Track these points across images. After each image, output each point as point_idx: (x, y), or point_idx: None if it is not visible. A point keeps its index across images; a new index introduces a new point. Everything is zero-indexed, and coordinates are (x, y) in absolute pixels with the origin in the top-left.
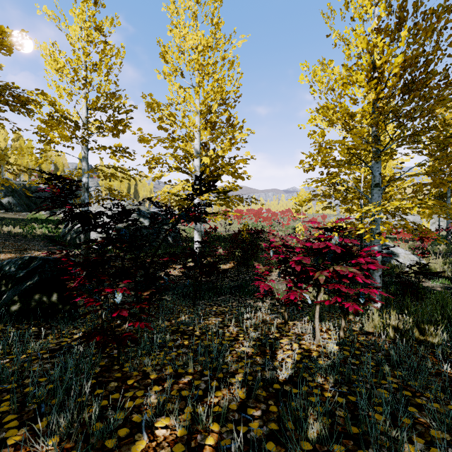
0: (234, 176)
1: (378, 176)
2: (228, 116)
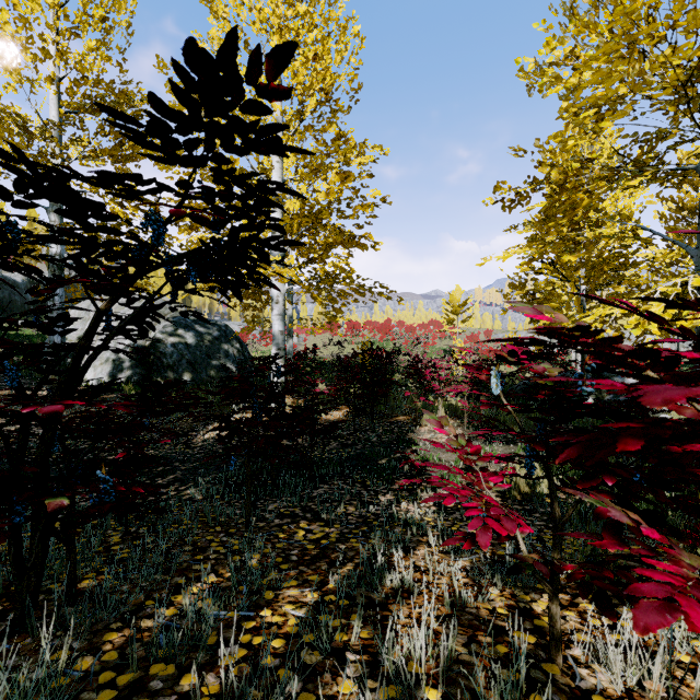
0: (348, 243)
1: None
2: (336, 133)
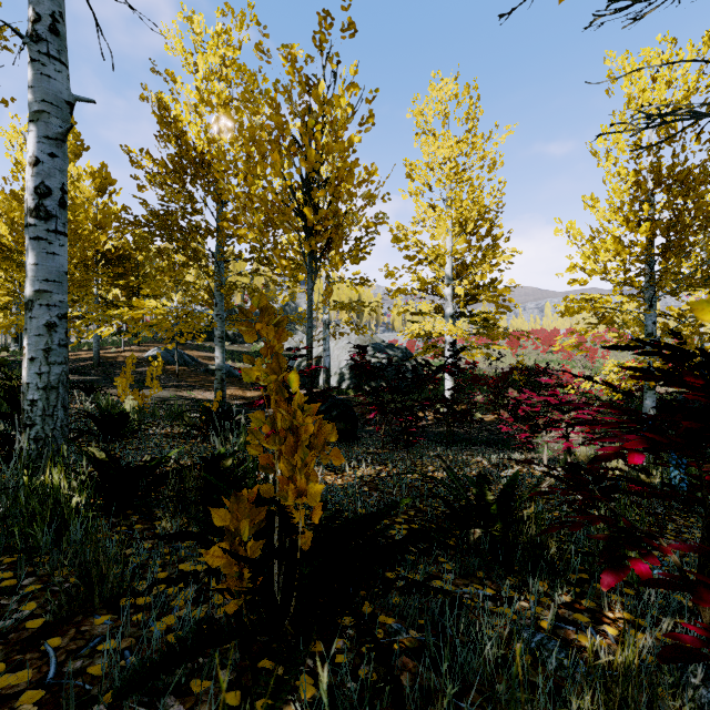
0: (496, 306)
1: (651, 325)
2: (489, 227)
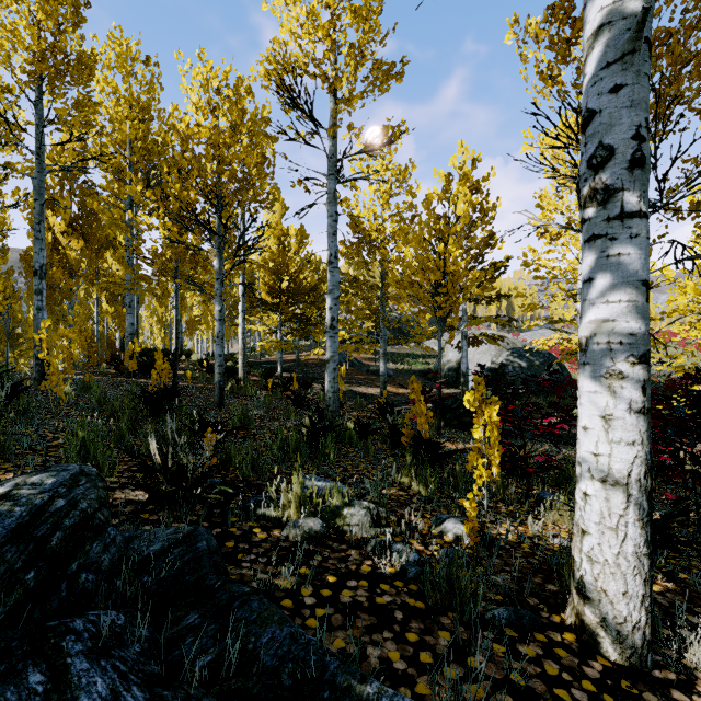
0: None
1: None
2: None
